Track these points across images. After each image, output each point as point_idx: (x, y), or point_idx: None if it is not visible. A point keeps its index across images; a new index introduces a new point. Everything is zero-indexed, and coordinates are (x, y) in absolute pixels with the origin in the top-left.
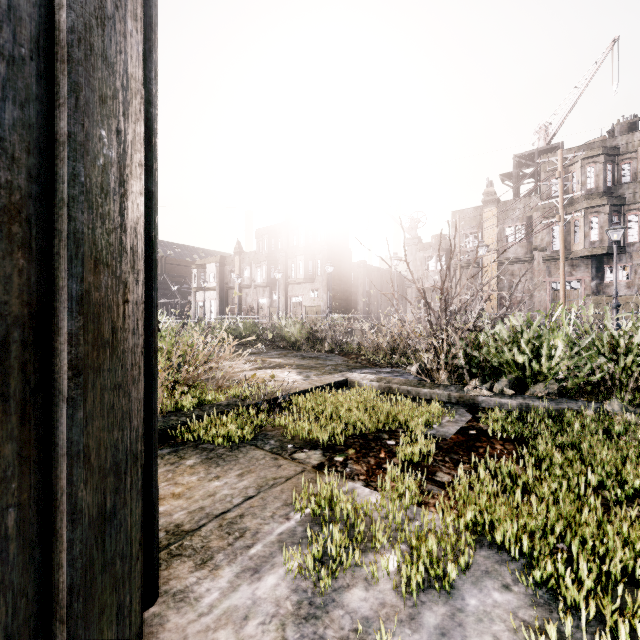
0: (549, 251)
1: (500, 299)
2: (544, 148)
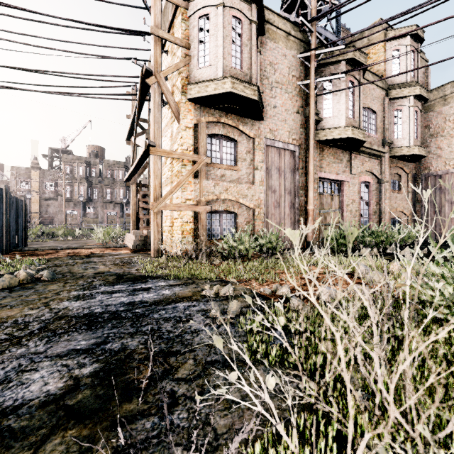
0: (65, 197)
1: (42, 216)
2: (64, 150)
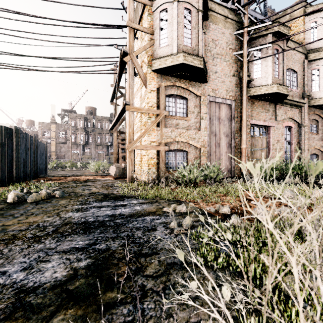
0: (71, 141)
1: (57, 154)
2: (71, 110)
